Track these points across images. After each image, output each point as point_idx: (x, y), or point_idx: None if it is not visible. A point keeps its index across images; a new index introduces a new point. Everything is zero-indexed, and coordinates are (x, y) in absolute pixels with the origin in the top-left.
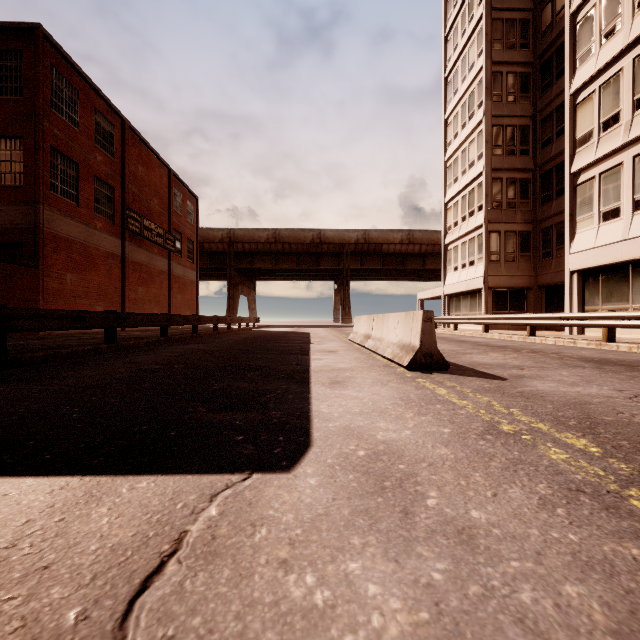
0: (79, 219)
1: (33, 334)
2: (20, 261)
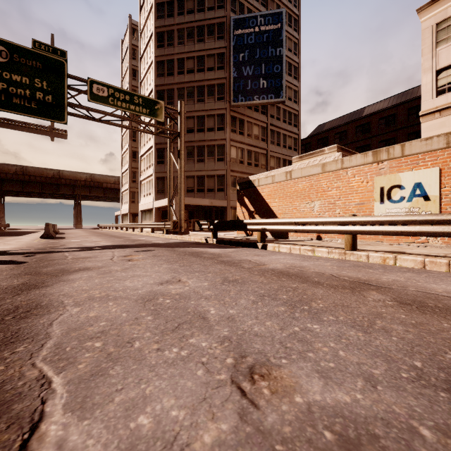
0: None
1: None
2: None
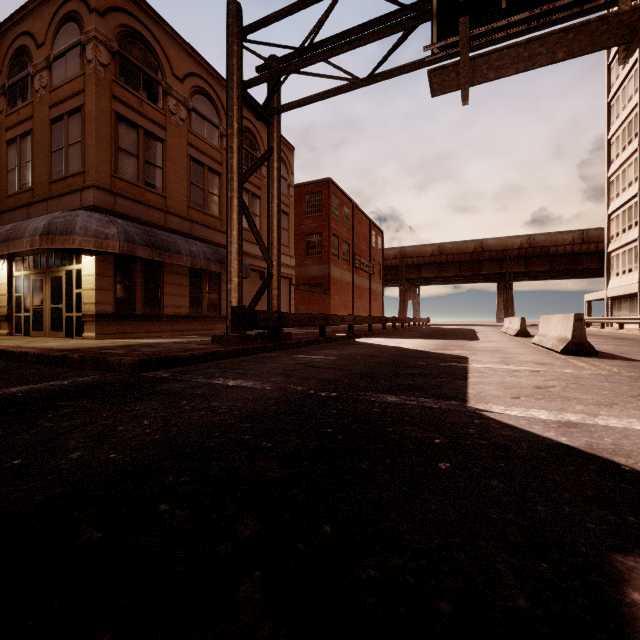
0: (339, 267)
1: (329, 327)
2: (326, 293)
